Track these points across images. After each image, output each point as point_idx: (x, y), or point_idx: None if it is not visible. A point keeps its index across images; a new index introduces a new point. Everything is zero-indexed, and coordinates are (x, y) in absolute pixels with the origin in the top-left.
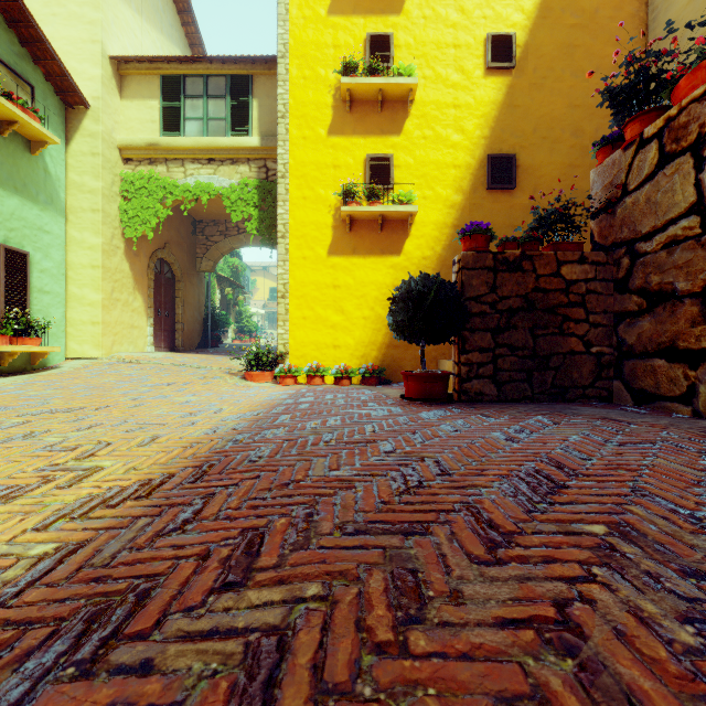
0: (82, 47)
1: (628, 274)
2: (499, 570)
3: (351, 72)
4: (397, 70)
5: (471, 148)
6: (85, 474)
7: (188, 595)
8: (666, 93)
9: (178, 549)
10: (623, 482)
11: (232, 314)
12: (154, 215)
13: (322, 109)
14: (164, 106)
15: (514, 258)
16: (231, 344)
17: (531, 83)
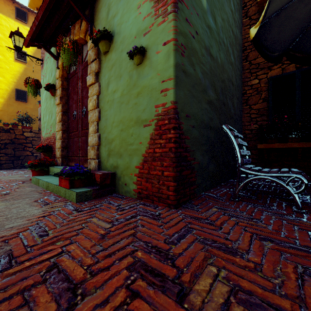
0: None
1: None
2: None
3: None
4: None
5: (8, 84)
6: None
7: None
8: None
9: None
10: None
11: None
12: None
13: None
14: None
15: (7, 129)
16: None
17: (34, 70)
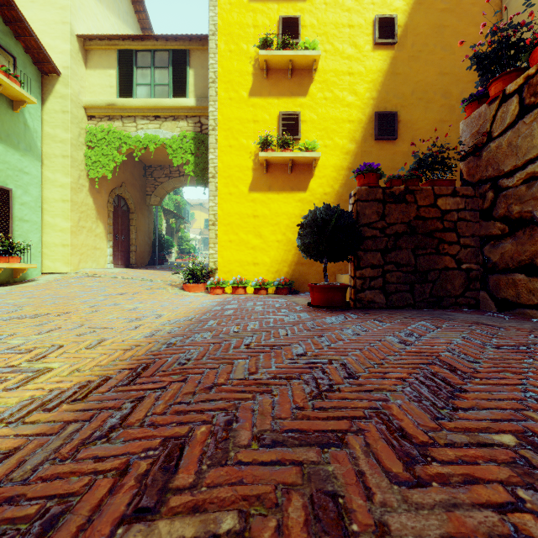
0: (54, 27)
1: (492, 204)
2: (421, 494)
3: (267, 46)
4: (304, 44)
5: (362, 107)
6: (33, 376)
7: (96, 524)
8: (526, 56)
9: (98, 462)
10: (514, 386)
11: (175, 239)
12: (112, 160)
13: (244, 76)
14: (120, 74)
15: (399, 192)
16: (174, 262)
17: (409, 55)
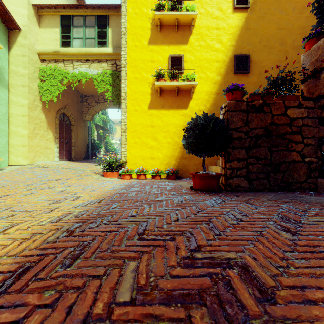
0: None
1: None
2: None
3: (161, 9)
4: (186, 8)
5: (225, 51)
6: None
7: None
8: None
9: None
10: None
11: (103, 143)
12: (57, 89)
13: (145, 30)
14: (62, 31)
15: (259, 105)
16: (101, 157)
17: (257, 16)
